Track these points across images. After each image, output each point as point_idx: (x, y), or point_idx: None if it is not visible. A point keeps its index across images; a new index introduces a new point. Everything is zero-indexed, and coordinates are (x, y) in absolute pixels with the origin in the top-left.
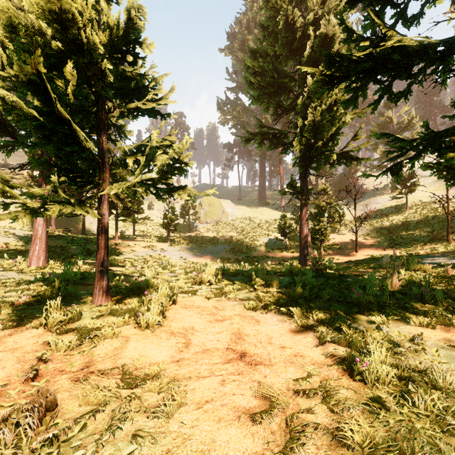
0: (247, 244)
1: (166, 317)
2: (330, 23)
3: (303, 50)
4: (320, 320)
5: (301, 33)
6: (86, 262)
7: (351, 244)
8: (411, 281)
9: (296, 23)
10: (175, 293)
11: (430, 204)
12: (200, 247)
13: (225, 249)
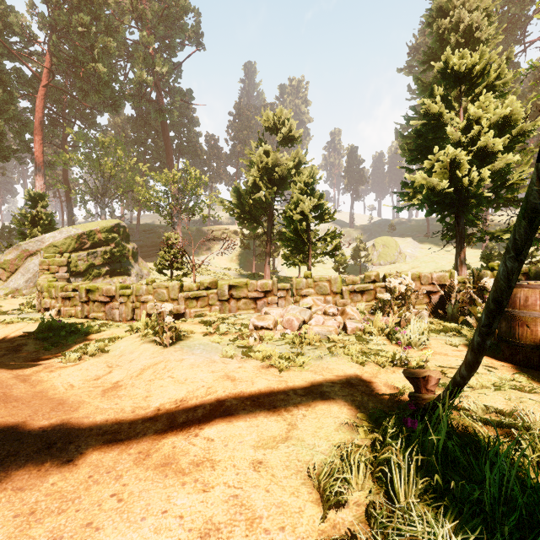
0: None
1: None
2: None
3: None
4: None
5: None
6: None
7: None
8: None
9: None
10: None
11: None
12: None
13: None
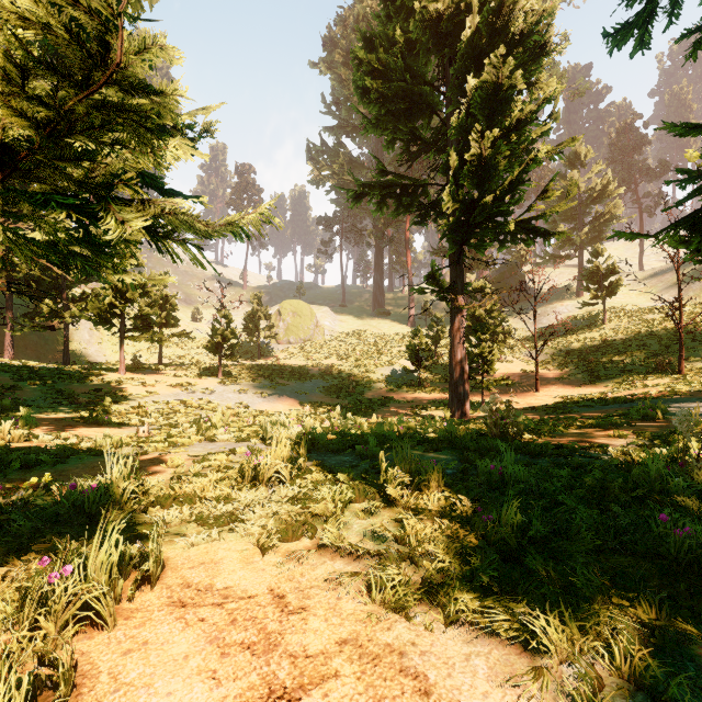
0: (357, 378)
1: (81, 681)
2: None
3: (456, 38)
4: (649, 679)
5: None
6: (44, 418)
7: (525, 378)
8: None
9: None
10: (150, 555)
11: (639, 314)
12: (275, 385)
13: (318, 387)
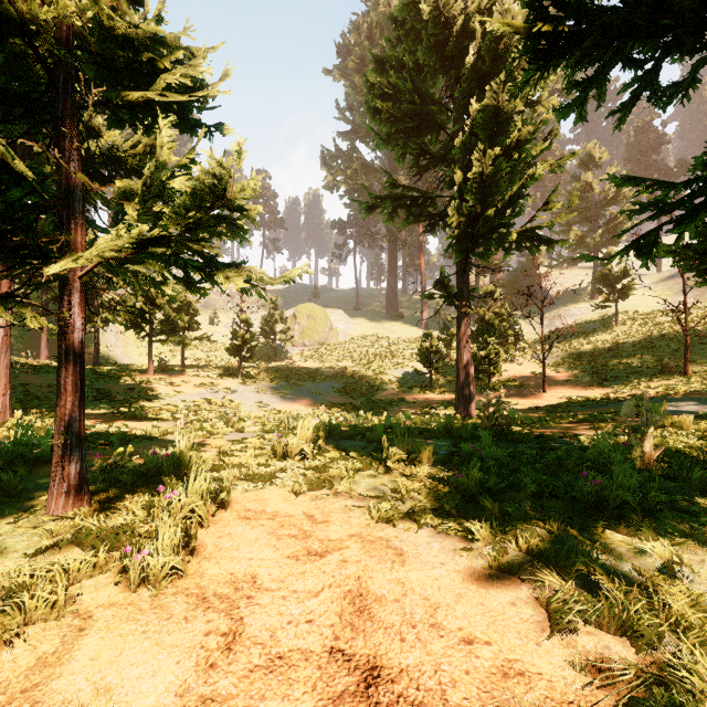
0: (370, 379)
1: (197, 547)
2: (509, 12)
3: (462, 60)
4: (535, 549)
5: (460, 28)
6: (90, 413)
7: (534, 380)
8: (670, 448)
9: (452, 11)
10: (225, 488)
11: (652, 317)
12: (292, 386)
13: (333, 388)
